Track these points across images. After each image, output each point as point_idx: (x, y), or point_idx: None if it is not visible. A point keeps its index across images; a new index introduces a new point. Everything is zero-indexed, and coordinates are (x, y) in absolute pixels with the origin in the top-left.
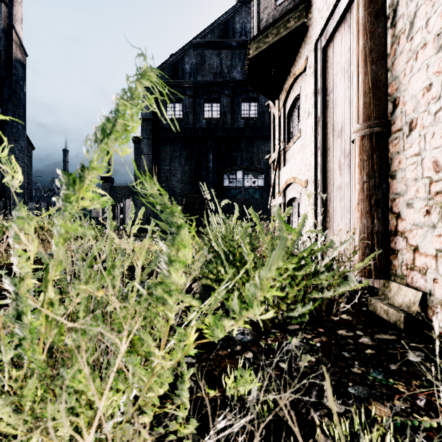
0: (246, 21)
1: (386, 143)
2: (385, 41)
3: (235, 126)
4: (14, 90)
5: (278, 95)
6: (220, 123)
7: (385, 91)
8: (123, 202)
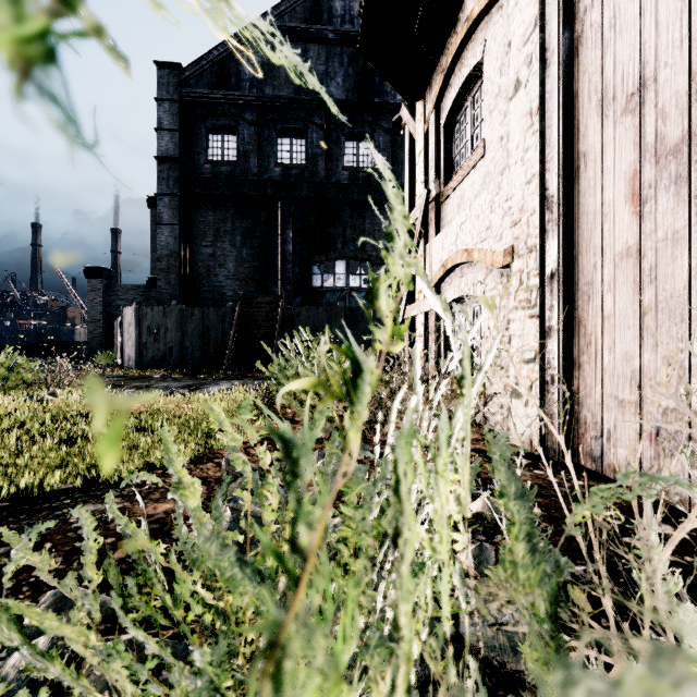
0: None
1: None
2: None
3: (332, 182)
4: None
5: (424, 89)
6: (307, 174)
7: None
8: (122, 313)
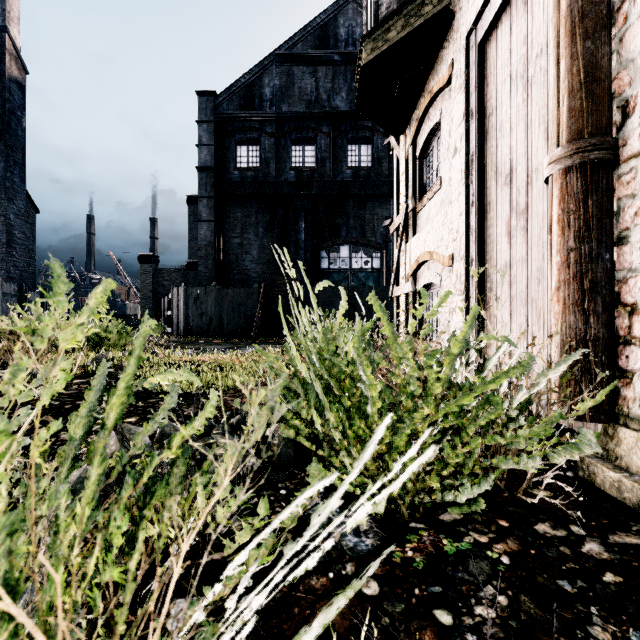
0: (355, 24)
1: (610, 181)
2: None
3: (338, 180)
4: (7, 123)
5: (405, 127)
6: (316, 175)
7: (609, 87)
8: (172, 292)
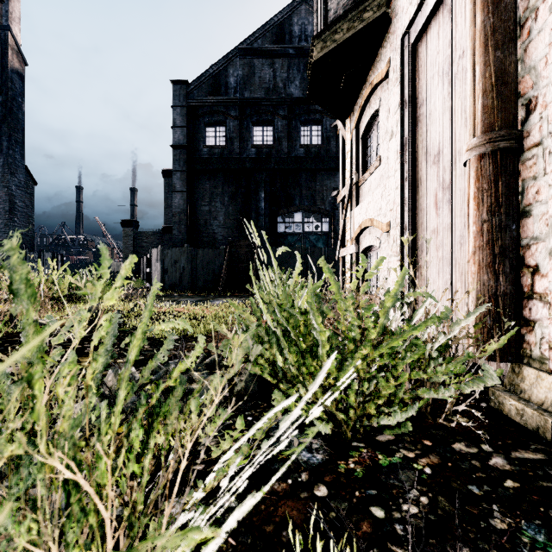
0: (307, 23)
1: (516, 165)
2: (515, 16)
3: (292, 156)
4: (9, 108)
5: (349, 113)
6: (274, 151)
7: (515, 89)
8: (150, 252)
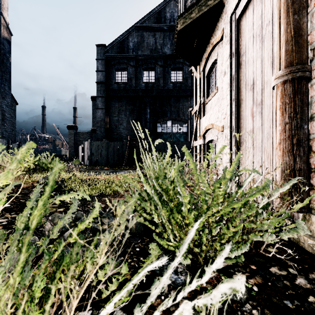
0: (174, 11)
1: (307, 87)
2: None
3: (166, 88)
4: (2, 60)
5: (199, 62)
6: (155, 85)
7: (306, 39)
8: (84, 144)
